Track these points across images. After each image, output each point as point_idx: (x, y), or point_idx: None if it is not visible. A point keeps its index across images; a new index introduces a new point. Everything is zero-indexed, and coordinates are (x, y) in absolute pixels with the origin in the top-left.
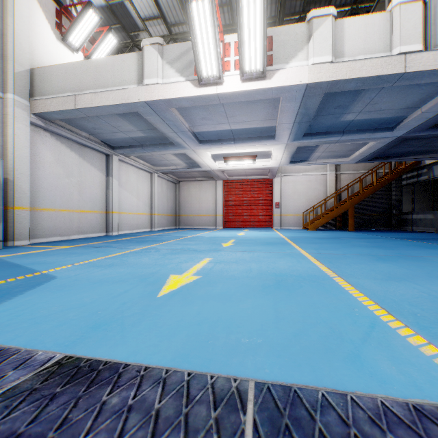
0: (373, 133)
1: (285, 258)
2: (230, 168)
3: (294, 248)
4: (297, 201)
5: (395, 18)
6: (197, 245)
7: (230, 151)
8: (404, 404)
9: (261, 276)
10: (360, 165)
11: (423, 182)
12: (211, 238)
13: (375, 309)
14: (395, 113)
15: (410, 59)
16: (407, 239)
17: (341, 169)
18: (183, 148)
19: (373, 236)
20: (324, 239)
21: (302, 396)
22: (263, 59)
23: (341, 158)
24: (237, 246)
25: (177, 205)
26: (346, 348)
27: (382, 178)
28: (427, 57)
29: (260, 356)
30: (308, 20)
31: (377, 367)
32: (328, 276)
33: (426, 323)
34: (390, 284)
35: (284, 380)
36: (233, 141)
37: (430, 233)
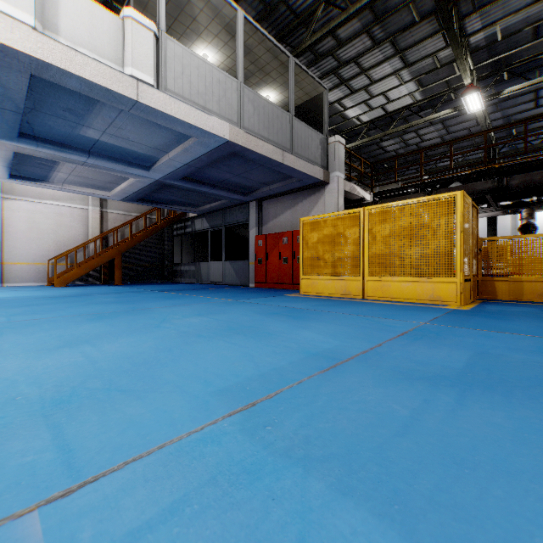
0: (128, 166)
1: None
2: None
3: None
4: (38, 242)
5: (128, 32)
6: None
7: None
8: None
9: None
10: (132, 206)
11: (192, 235)
12: None
13: None
14: (147, 151)
15: (144, 90)
16: (165, 290)
17: (108, 206)
18: None
19: (134, 290)
20: (60, 297)
21: None
22: None
23: (101, 190)
24: None
25: None
26: None
27: (154, 225)
28: (159, 96)
29: None
30: None
31: None
32: None
33: (12, 410)
34: (54, 353)
35: None
36: None
37: (193, 283)
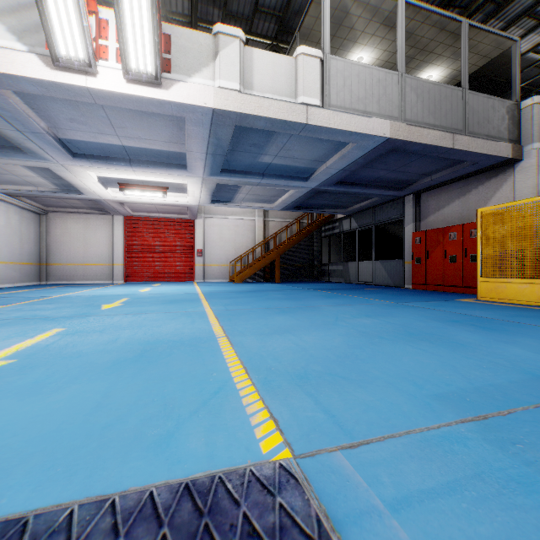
0: (291, 180)
1: (180, 319)
2: (132, 199)
3: (201, 306)
4: (223, 249)
5: (299, 67)
6: (56, 309)
7: (129, 176)
8: (178, 485)
9: (125, 348)
10: (287, 213)
11: (338, 235)
12: (92, 298)
13: (235, 370)
14: (307, 164)
15: (311, 112)
16: (320, 289)
17: (269, 215)
18: (42, 160)
19: (293, 288)
20: (244, 292)
21: (31, 527)
22: (156, 61)
23: (266, 203)
24: (124, 308)
25: (43, 248)
26: (164, 428)
27: (305, 229)
28: (324, 114)
29: (14, 477)
30: (215, 33)
31: (184, 444)
32: (214, 337)
33: (274, 376)
34: (271, 338)
35: (25, 507)
36: (128, 162)
37: (341, 283)
